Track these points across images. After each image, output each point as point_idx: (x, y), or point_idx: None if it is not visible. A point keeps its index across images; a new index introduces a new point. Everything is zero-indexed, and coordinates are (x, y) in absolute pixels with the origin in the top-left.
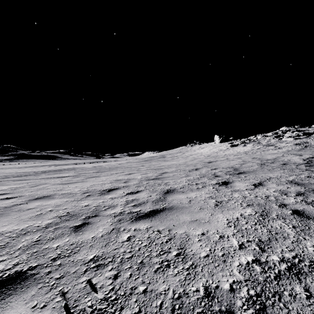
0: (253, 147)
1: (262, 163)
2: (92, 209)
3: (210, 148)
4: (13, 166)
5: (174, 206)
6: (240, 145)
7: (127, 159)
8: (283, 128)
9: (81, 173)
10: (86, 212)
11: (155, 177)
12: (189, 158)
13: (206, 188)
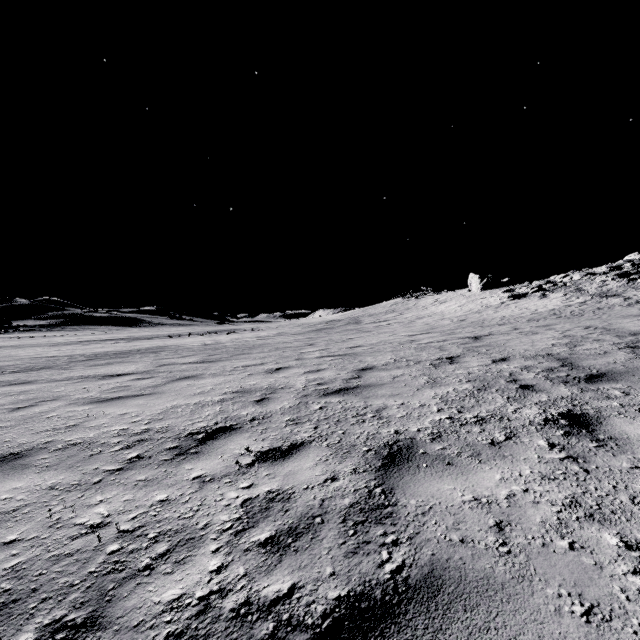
0: (566, 300)
1: (628, 342)
2: (103, 559)
3: (461, 302)
4: (48, 340)
5: (442, 568)
6: (531, 295)
7: (280, 327)
8: (633, 256)
9: (163, 365)
10: (64, 584)
11: (344, 386)
12: (417, 326)
13: (525, 446)
